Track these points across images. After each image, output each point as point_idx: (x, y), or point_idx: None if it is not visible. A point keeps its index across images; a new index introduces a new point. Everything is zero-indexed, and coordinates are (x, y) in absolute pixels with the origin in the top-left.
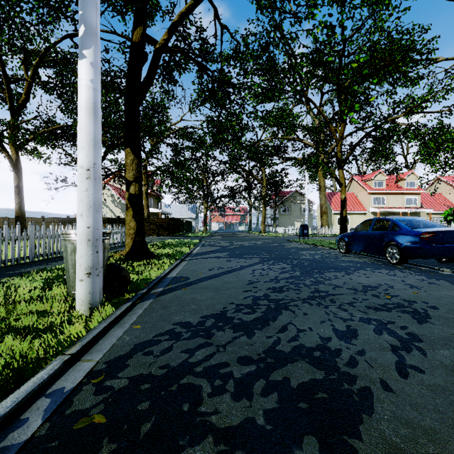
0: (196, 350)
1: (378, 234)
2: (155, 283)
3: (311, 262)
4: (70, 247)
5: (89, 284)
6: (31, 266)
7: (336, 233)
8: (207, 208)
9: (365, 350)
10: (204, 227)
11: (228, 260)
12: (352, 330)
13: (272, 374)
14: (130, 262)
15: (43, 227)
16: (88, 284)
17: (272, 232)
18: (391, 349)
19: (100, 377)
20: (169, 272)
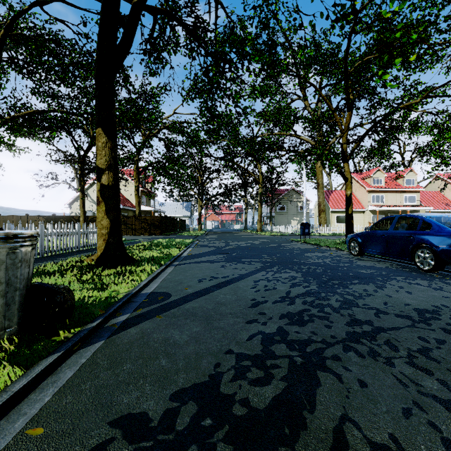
0: None
1: (403, 234)
2: (120, 305)
3: (324, 269)
4: None
5: None
6: None
7: (335, 232)
8: (202, 206)
9: None
10: (199, 225)
11: (223, 266)
12: None
13: None
14: (100, 270)
15: None
16: None
17: (269, 230)
18: None
19: None
20: (146, 285)
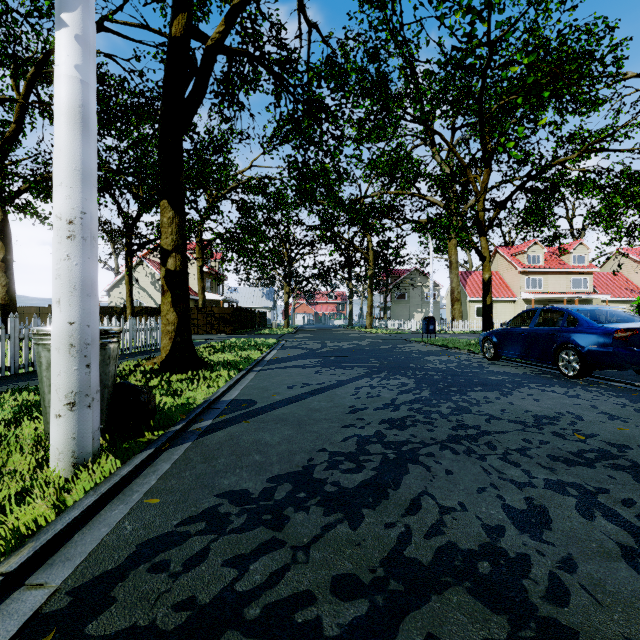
0: (253, 558)
1: (545, 332)
2: (200, 411)
3: (445, 375)
4: (46, 356)
5: (73, 422)
6: (9, 382)
7: (474, 329)
8: (289, 293)
9: (574, 557)
10: (285, 320)
11: (317, 371)
12: (538, 508)
13: (403, 627)
14: (167, 376)
15: (34, 321)
16: (70, 422)
17: (382, 327)
18: (622, 555)
19: (46, 637)
20: (225, 392)
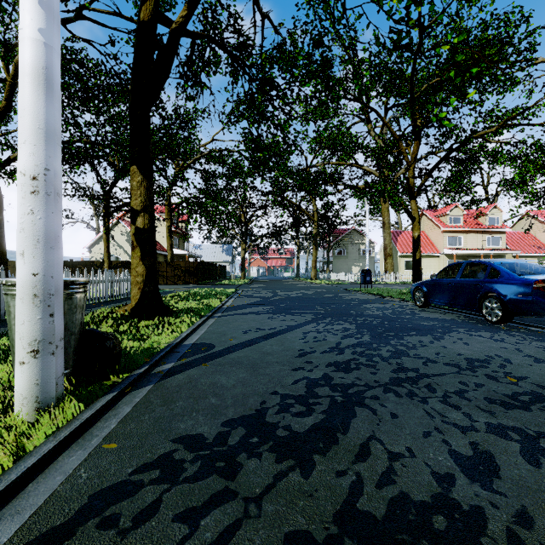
0: (205, 512)
1: (470, 282)
2: (163, 355)
3: (382, 321)
4: (14, 305)
5: (36, 368)
6: None
7: (403, 280)
8: (245, 249)
9: (529, 510)
10: (242, 272)
11: (270, 317)
12: (484, 454)
13: None
14: (136, 322)
15: None
16: (34, 368)
17: (325, 279)
18: None
19: None
20: (187, 336)
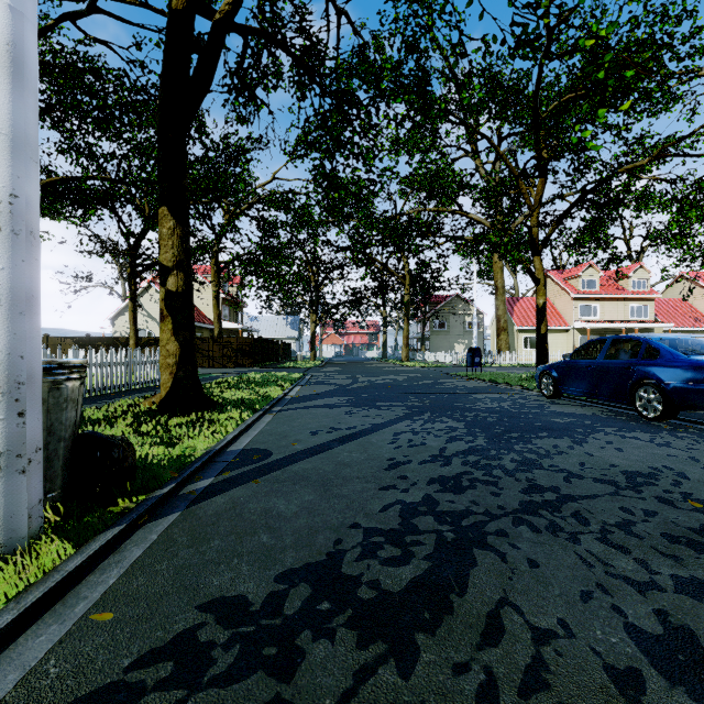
0: None
1: (618, 365)
2: (198, 467)
3: (500, 417)
4: None
5: None
6: None
7: (522, 362)
8: (316, 322)
9: None
10: (312, 352)
11: (348, 412)
12: (681, 631)
13: None
14: (165, 419)
15: None
16: None
17: (420, 360)
18: None
19: None
20: (234, 439)
